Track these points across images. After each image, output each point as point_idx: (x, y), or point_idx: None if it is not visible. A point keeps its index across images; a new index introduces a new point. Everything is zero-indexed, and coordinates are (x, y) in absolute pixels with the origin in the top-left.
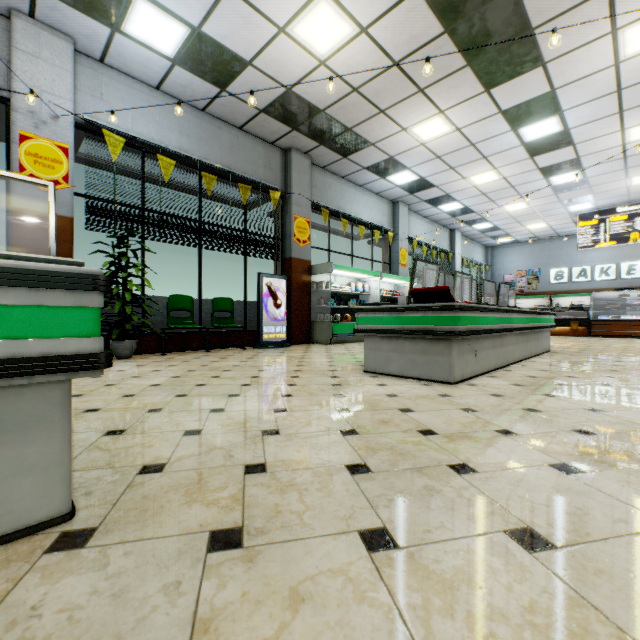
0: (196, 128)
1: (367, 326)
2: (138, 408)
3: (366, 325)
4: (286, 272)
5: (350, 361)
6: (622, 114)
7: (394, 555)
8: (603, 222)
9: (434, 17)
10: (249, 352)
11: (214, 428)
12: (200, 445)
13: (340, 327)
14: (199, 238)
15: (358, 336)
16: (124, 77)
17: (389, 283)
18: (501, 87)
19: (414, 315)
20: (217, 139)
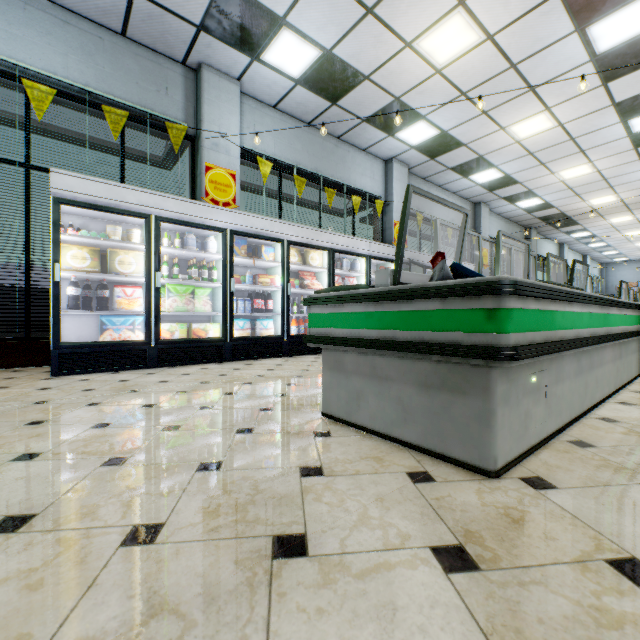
0: (504, 228)
1: None
2: None
3: None
4: None
5: None
6: None
7: None
8: None
9: None
10: None
11: None
12: None
13: None
14: None
15: None
16: (491, 213)
17: None
18: None
19: None
20: (509, 230)
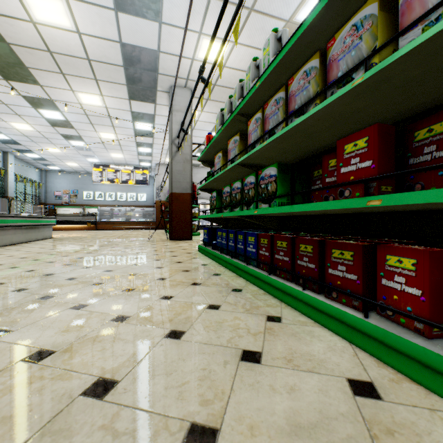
0: None
1: None
2: None
3: None
4: None
5: None
6: (93, 125)
7: None
8: (105, 171)
9: None
10: None
11: None
12: None
13: None
14: None
15: None
16: None
17: None
18: (17, 83)
19: None
20: None
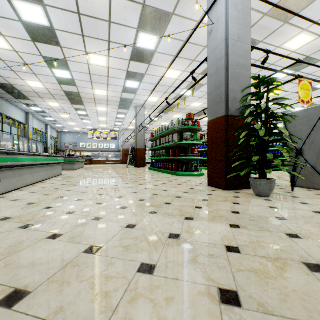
0: None
1: None
2: None
3: None
4: None
5: None
6: (98, 116)
7: (85, 173)
8: (95, 133)
9: (65, 94)
10: None
11: None
12: None
13: None
14: None
15: None
16: None
17: (26, 145)
18: (75, 105)
19: (67, 159)
20: None
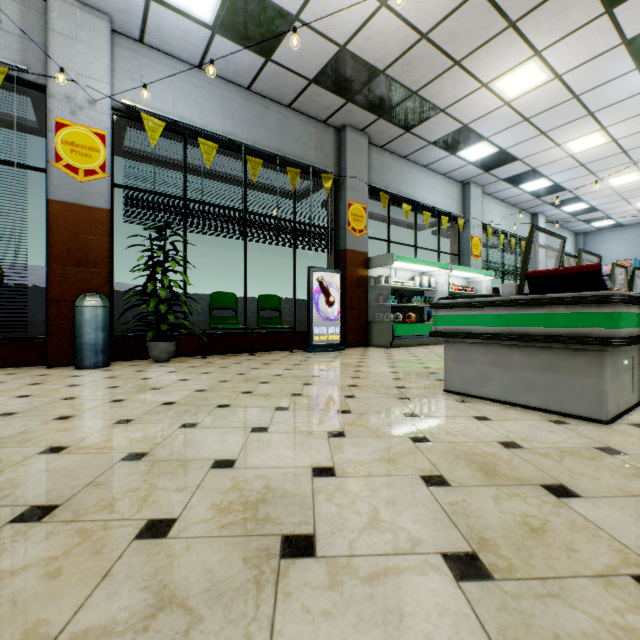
0: (241, 109)
1: (451, 328)
2: (116, 449)
3: (449, 326)
4: (340, 266)
5: (420, 372)
6: None
7: None
8: None
9: None
10: (297, 356)
11: (198, 517)
12: (146, 582)
13: (402, 328)
14: (244, 229)
15: (423, 338)
16: (165, 57)
17: (458, 277)
18: (631, 2)
19: (531, 312)
20: (263, 120)
